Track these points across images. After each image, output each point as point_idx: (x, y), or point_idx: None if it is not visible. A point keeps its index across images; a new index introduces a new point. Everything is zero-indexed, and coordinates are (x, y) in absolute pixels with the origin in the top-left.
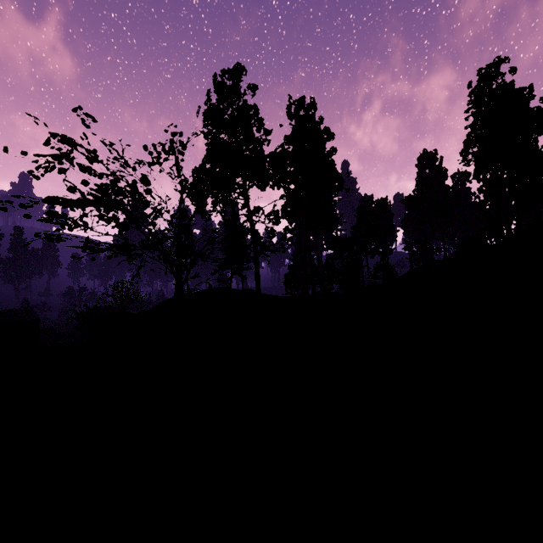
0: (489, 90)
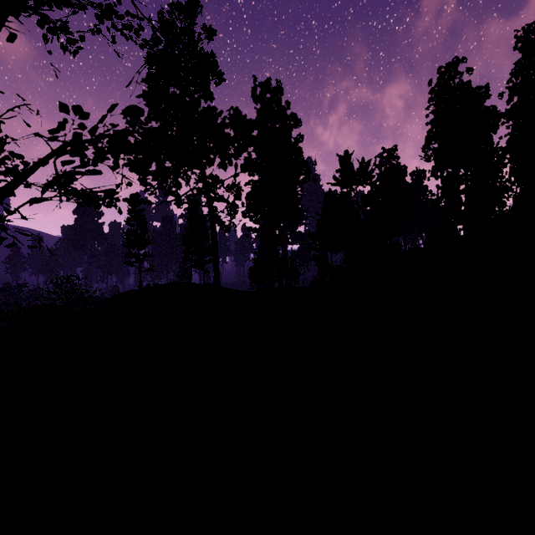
0: (449, 87)
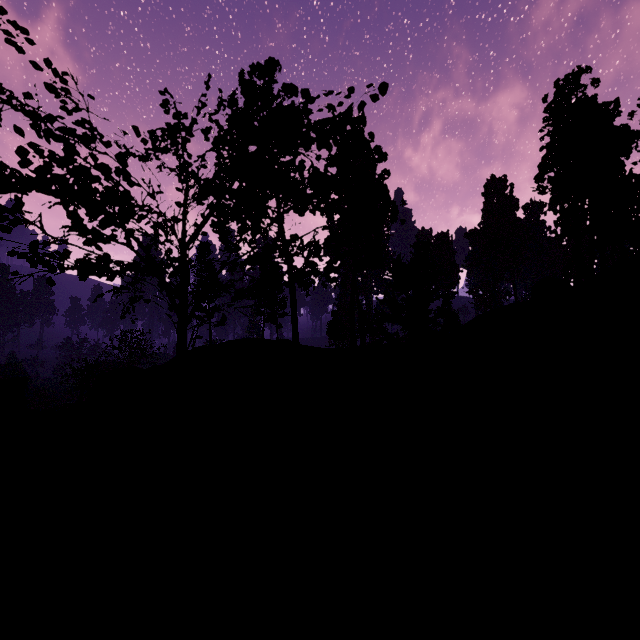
0: (568, 105)
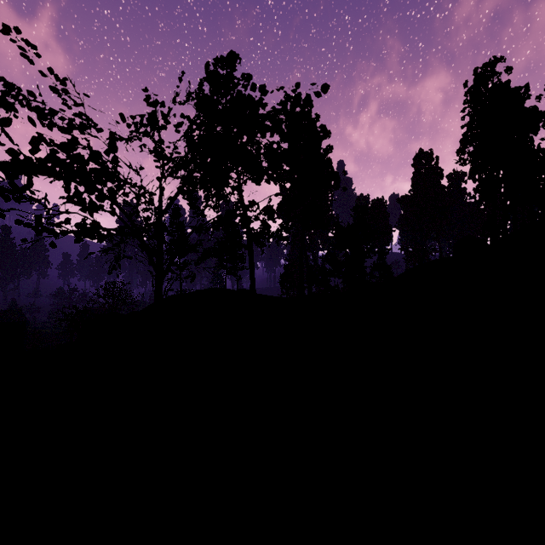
0: (485, 89)
